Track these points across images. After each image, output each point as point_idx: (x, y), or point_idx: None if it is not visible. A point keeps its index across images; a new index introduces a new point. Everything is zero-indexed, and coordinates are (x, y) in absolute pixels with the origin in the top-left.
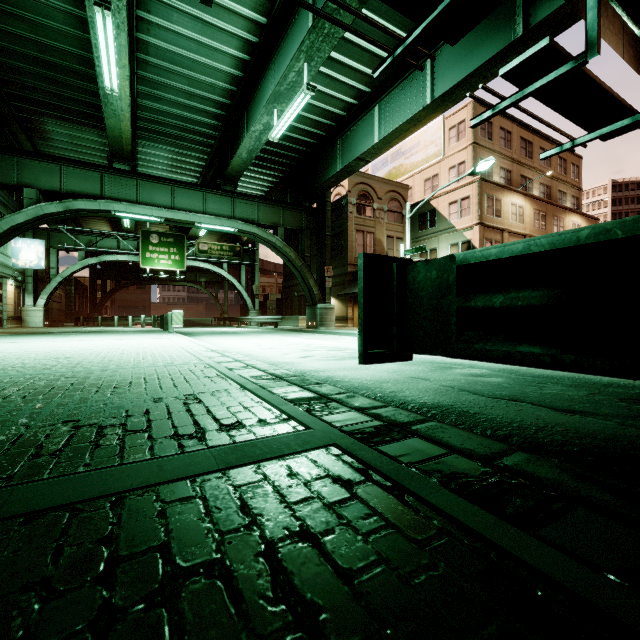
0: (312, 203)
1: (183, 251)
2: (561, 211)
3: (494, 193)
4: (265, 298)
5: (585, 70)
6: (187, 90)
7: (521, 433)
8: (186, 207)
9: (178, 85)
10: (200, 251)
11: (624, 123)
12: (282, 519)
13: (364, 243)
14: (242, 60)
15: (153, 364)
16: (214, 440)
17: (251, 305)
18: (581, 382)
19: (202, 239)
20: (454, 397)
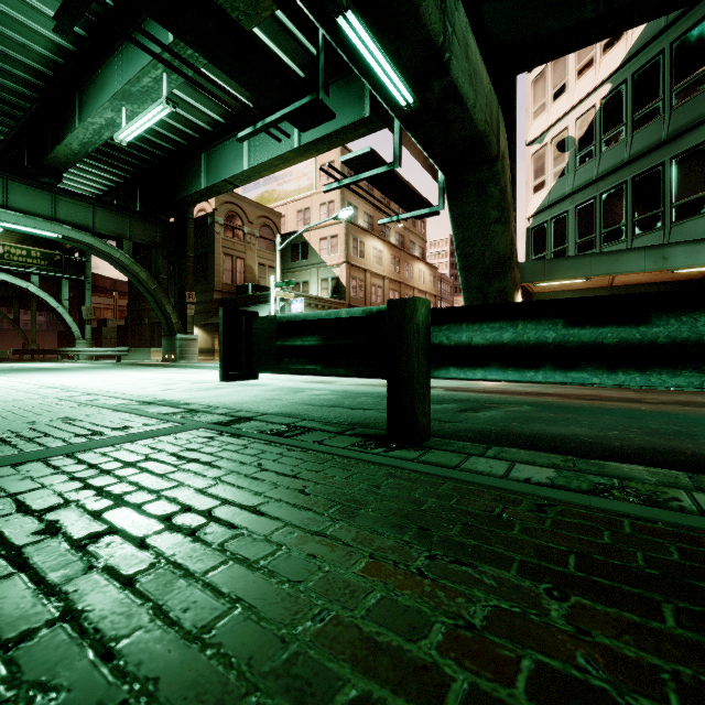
0: (170, 217)
1: None
2: (411, 259)
3: (359, 235)
4: (100, 324)
5: (396, 173)
6: None
7: (323, 420)
8: None
9: None
10: None
11: (426, 211)
12: (177, 448)
13: (233, 268)
14: (75, 33)
15: None
16: (114, 434)
17: (79, 333)
18: (383, 395)
19: None
20: (294, 408)
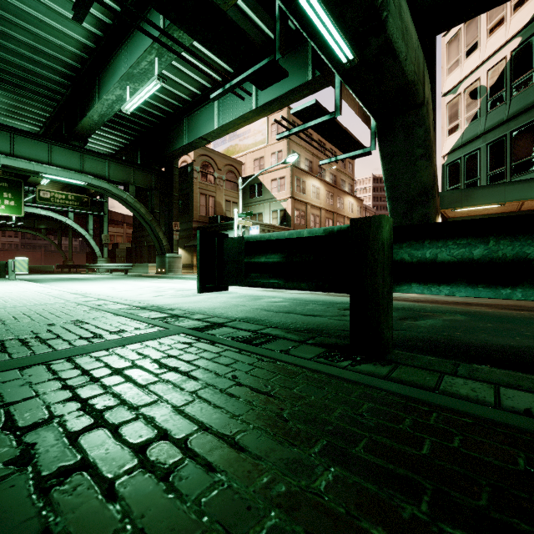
0: (161, 167)
1: (20, 197)
2: (342, 193)
3: (301, 176)
4: (114, 247)
5: (336, 120)
6: (32, 44)
7: (282, 326)
8: (28, 156)
9: (21, 37)
10: (41, 198)
11: (360, 152)
12: (159, 354)
13: (207, 204)
14: (95, 34)
15: (21, 305)
16: (110, 337)
17: (99, 253)
18: (327, 302)
19: (42, 186)
20: (256, 313)
